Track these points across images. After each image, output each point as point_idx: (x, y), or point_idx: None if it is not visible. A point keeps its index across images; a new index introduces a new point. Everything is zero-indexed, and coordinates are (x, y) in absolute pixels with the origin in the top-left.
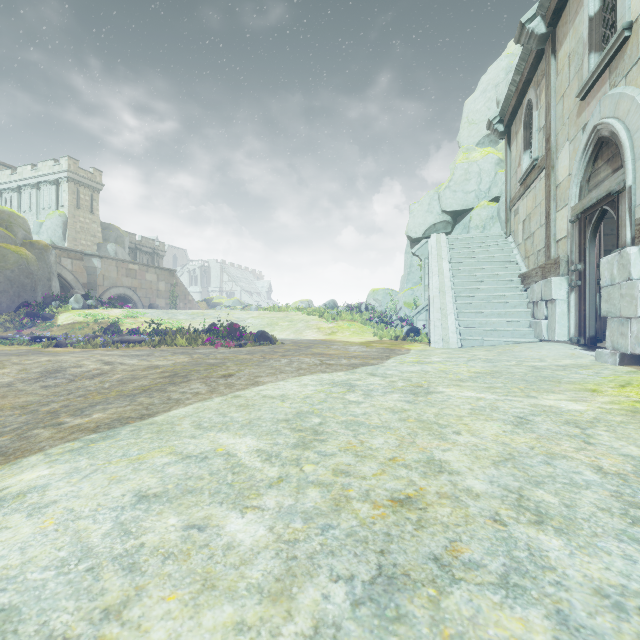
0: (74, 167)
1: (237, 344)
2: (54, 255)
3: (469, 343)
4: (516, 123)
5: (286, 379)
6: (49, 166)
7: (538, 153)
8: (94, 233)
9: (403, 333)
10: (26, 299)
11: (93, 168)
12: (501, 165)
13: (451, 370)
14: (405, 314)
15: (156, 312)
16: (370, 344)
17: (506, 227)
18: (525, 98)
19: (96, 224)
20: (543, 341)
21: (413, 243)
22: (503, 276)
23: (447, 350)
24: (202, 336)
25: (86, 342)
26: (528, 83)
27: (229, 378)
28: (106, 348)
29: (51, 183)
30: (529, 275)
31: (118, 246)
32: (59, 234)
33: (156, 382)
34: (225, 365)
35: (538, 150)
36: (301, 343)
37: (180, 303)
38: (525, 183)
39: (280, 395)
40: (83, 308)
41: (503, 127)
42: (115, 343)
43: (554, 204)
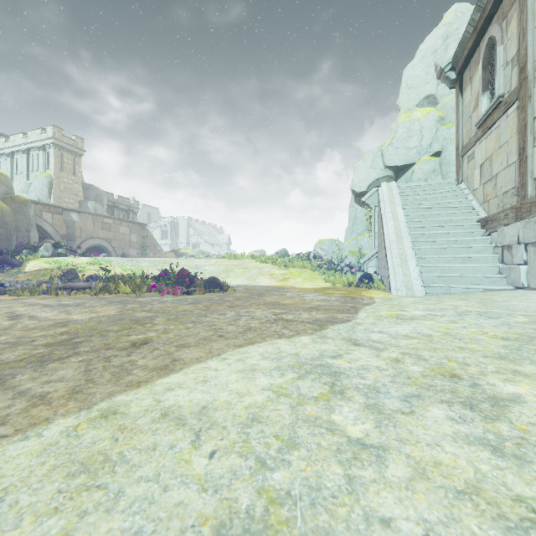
0: (58, 135)
1: (185, 291)
2: (33, 209)
3: (434, 290)
4: (470, 68)
5: (223, 353)
6: (37, 134)
7: (504, 89)
8: (76, 192)
9: (356, 279)
10: (1, 248)
11: (75, 136)
12: (441, 122)
13: (459, 332)
14: (350, 262)
15: (121, 260)
16: (325, 291)
17: (458, 174)
18: (484, 38)
19: (78, 184)
20: (520, 289)
21: (357, 197)
22: (461, 221)
23: (415, 299)
24: (149, 283)
25: (29, 289)
26: (490, 19)
27: (137, 350)
28: (45, 295)
29: (39, 149)
30: (494, 218)
31: (97, 203)
32: (45, 193)
33: (27, 355)
34: (152, 322)
35: (504, 86)
36: (254, 290)
37: (150, 253)
38: (484, 125)
39: (198, 409)
40: (52, 256)
41: (455, 74)
42: (57, 290)
43: (531, 138)
